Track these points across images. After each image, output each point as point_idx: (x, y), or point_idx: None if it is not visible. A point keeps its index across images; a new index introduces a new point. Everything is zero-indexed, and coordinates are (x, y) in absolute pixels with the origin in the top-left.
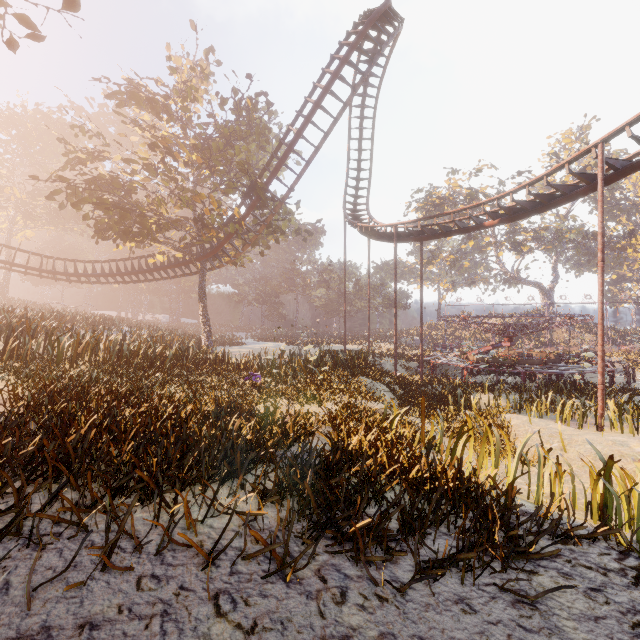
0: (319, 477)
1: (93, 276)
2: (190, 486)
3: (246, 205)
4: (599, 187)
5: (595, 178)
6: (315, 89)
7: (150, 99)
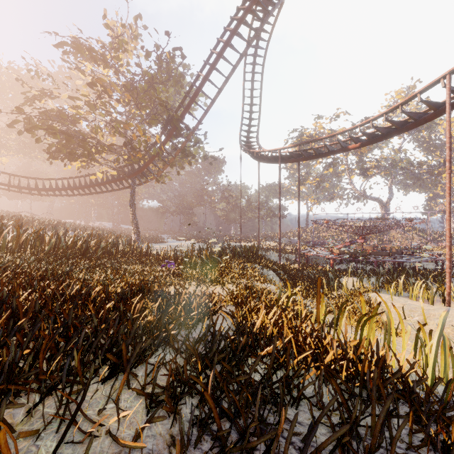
0: (224, 369)
1: (50, 190)
2: (56, 390)
3: (165, 134)
4: (447, 110)
5: (440, 106)
6: (218, 43)
7: (89, 49)
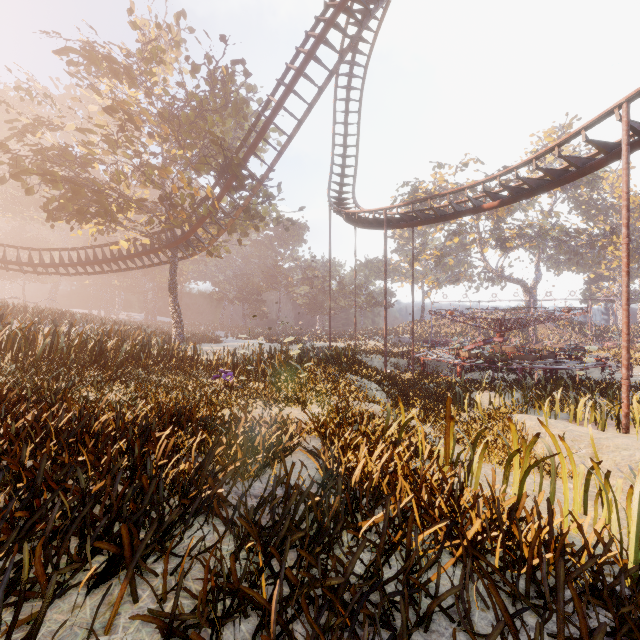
0: (302, 560)
1: (50, 266)
2: None
3: (221, 185)
4: (624, 153)
5: (613, 148)
6: (298, 55)
7: (108, 58)
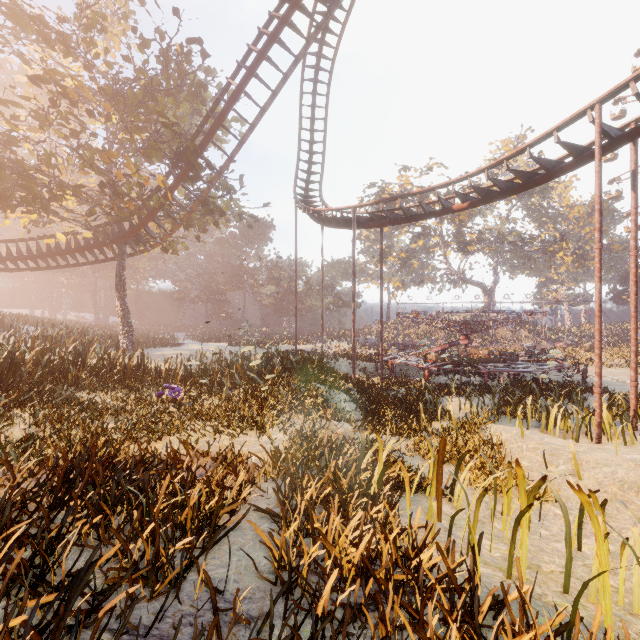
0: None
1: None
2: None
3: (174, 174)
4: (596, 155)
5: (582, 151)
6: (260, 37)
7: (35, 19)
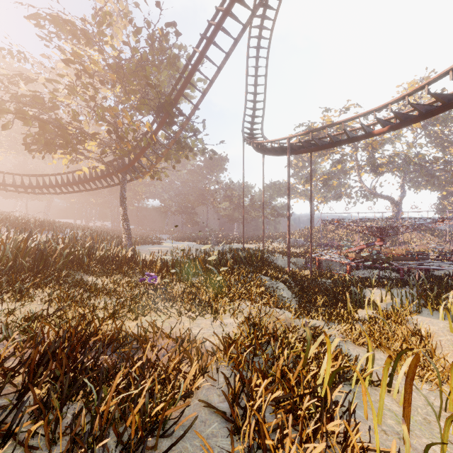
0: None
1: (36, 187)
2: None
3: (157, 121)
4: None
5: None
6: (217, 14)
7: (67, 21)
